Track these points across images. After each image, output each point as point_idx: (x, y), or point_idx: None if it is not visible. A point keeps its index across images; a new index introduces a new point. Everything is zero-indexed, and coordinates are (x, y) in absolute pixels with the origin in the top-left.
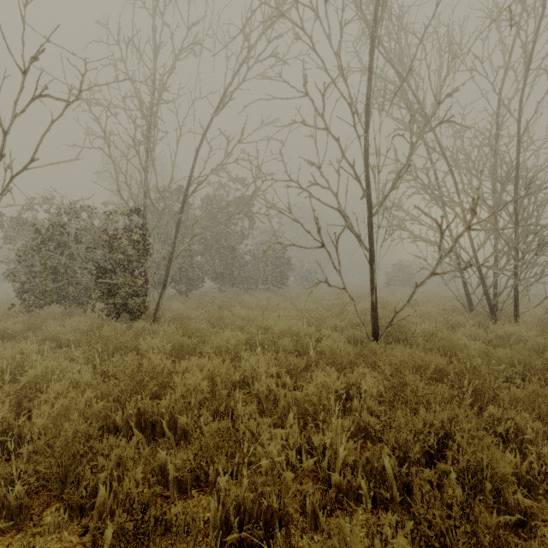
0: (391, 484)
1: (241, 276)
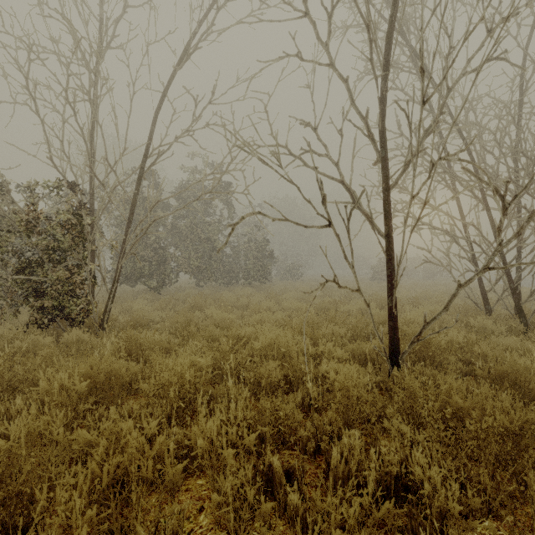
0: None
1: (221, 270)
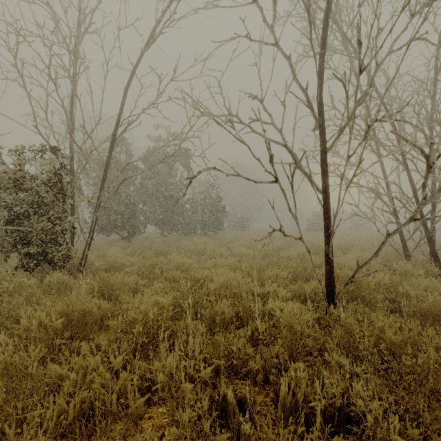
0: None
1: (182, 223)
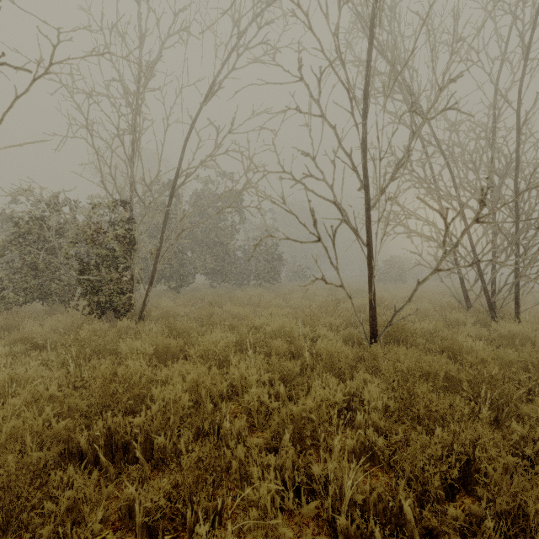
0: (412, 533)
1: (233, 272)
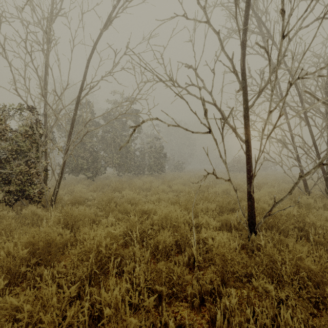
0: None
1: (133, 166)
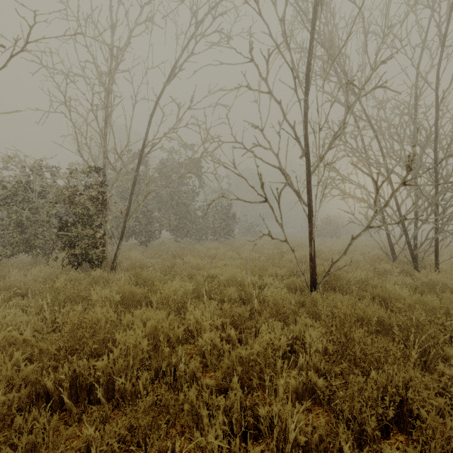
0: None
1: (194, 229)
